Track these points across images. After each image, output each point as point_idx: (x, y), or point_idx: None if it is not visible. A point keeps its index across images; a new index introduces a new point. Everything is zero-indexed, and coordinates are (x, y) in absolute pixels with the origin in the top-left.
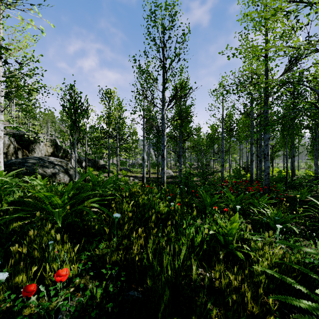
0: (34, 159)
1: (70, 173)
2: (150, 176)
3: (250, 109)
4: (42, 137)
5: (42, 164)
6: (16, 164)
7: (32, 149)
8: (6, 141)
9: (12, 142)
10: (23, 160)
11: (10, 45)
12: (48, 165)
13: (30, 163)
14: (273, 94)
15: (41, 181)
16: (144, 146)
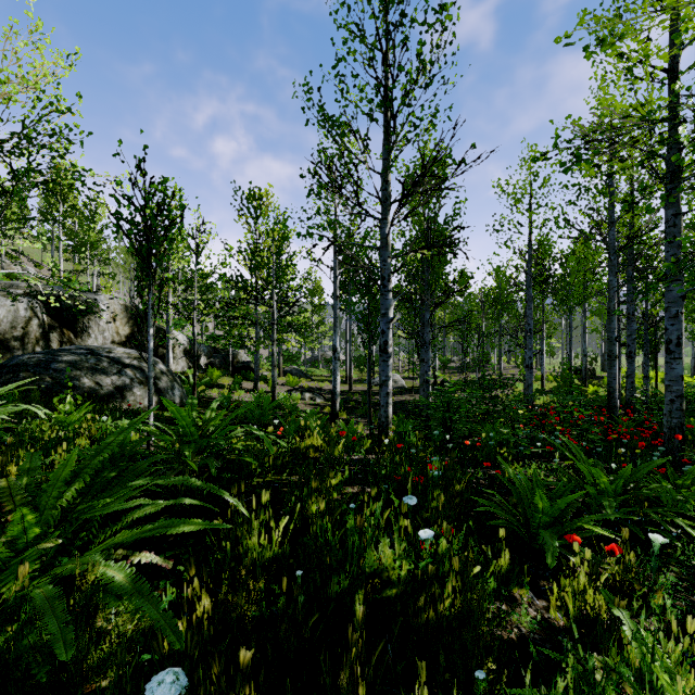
0: (75, 354)
1: (160, 385)
2: (351, 388)
3: (609, 223)
4: (104, 300)
5: (93, 364)
6: (29, 365)
7: (83, 328)
8: (22, 310)
9: (35, 312)
10: (47, 356)
11: (1, 70)
12: (106, 367)
13: (64, 364)
14: (694, 175)
15: (71, 412)
16: (337, 320)
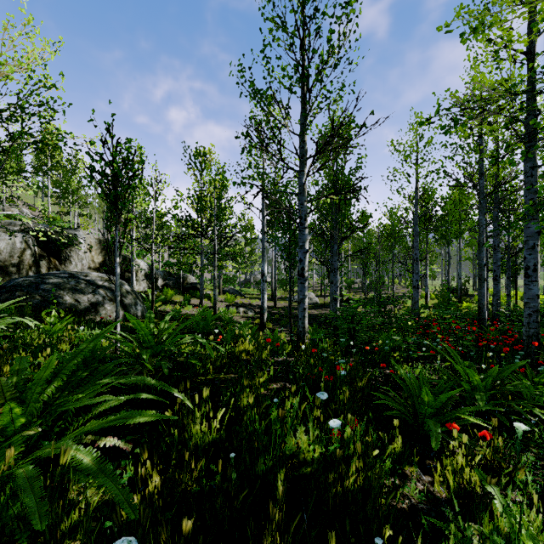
0: (59, 277)
1: (126, 302)
2: (276, 304)
3: (479, 174)
4: (82, 235)
5: (73, 285)
6: (23, 286)
7: (66, 257)
8: (18, 243)
9: (28, 245)
10: (37, 279)
11: (1, 55)
12: (84, 287)
13: (50, 285)
14: None
15: (55, 323)
16: (265, 250)
